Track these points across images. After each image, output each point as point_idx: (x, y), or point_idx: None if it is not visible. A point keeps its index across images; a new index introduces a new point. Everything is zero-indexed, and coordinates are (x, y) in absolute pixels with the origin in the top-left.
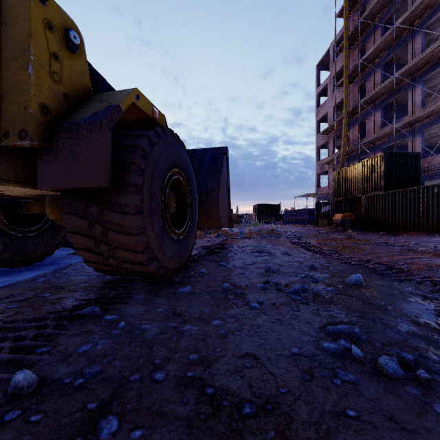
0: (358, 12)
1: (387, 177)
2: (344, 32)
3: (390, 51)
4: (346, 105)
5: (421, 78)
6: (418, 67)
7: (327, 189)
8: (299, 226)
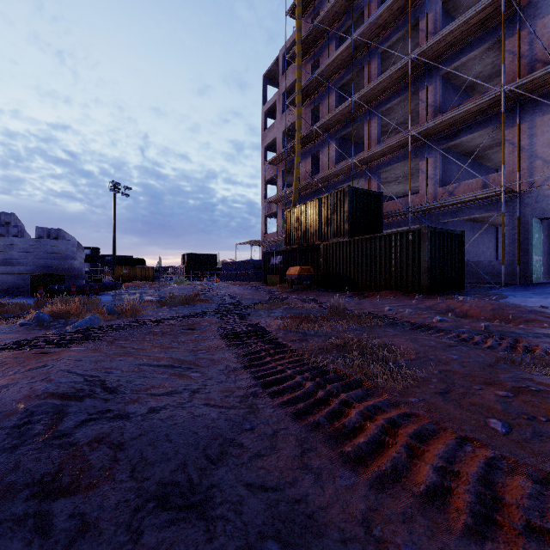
0: (311, 17)
1: (351, 219)
2: (297, 33)
3: (346, 73)
4: (299, 128)
5: (377, 109)
6: (375, 93)
7: (276, 236)
8: (242, 284)
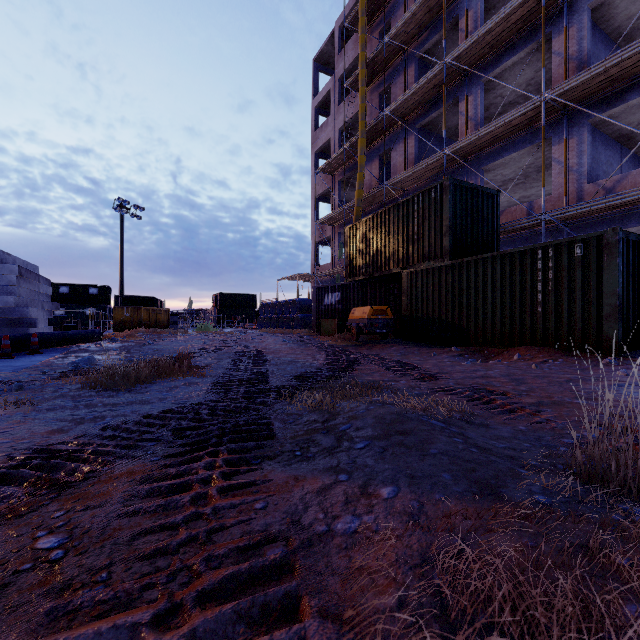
0: None
1: (454, 230)
2: None
3: (431, 33)
4: (364, 115)
5: (479, 78)
6: (479, 52)
7: (330, 268)
8: (284, 332)
